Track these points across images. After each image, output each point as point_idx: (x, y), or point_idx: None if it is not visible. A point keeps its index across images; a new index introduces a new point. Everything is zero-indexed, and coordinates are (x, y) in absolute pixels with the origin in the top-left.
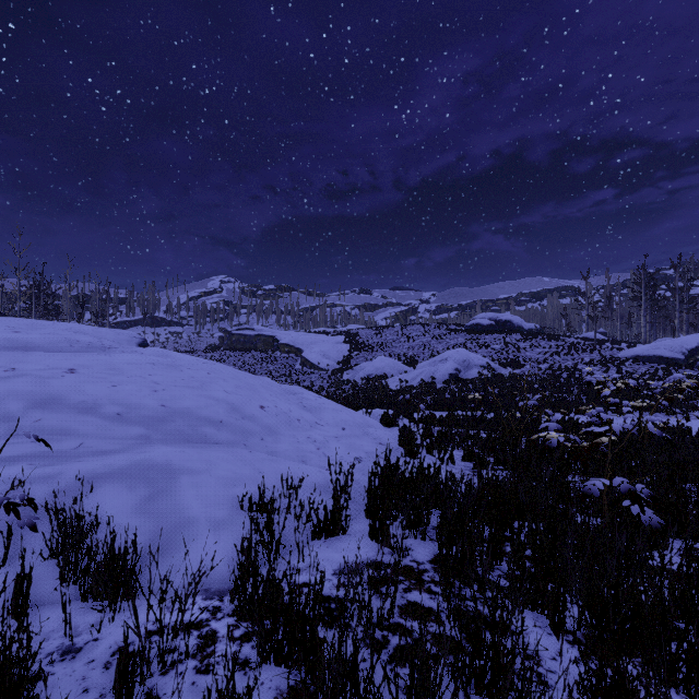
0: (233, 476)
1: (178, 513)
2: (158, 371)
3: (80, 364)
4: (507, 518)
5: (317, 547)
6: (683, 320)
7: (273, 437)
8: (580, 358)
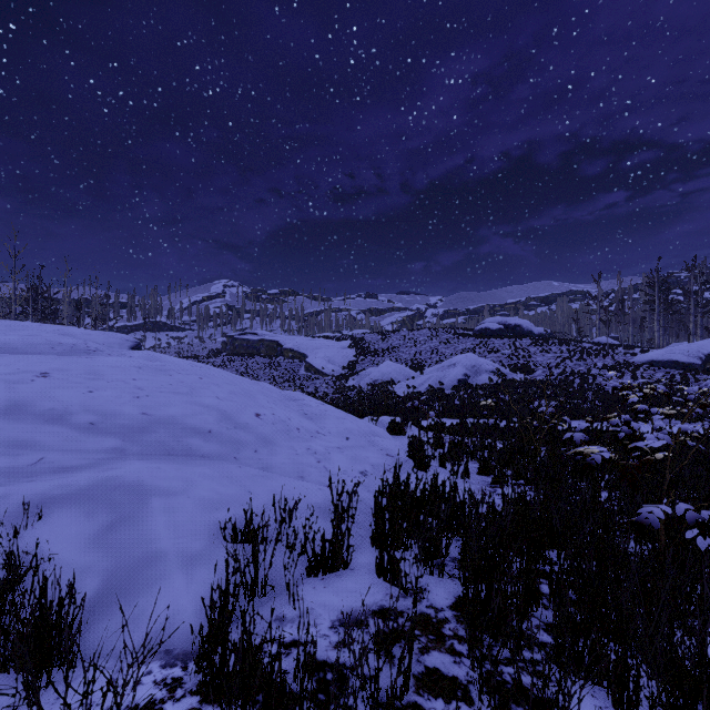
0: (215, 497)
1: (143, 546)
2: (144, 376)
3: (55, 367)
4: (538, 547)
5: (312, 587)
6: (697, 324)
7: (268, 448)
8: (593, 363)
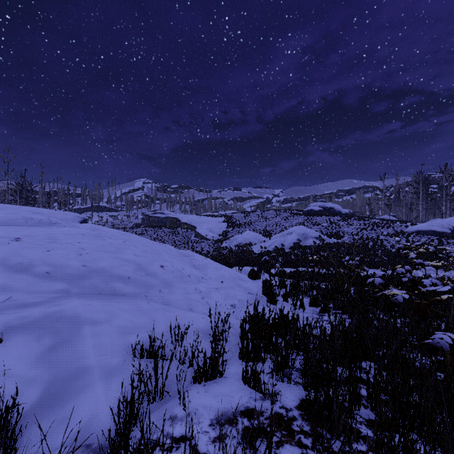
0: (130, 325)
1: (75, 362)
2: (86, 240)
3: (25, 234)
4: (356, 360)
5: (197, 392)
6: (446, 207)
7: (169, 289)
8: (380, 232)
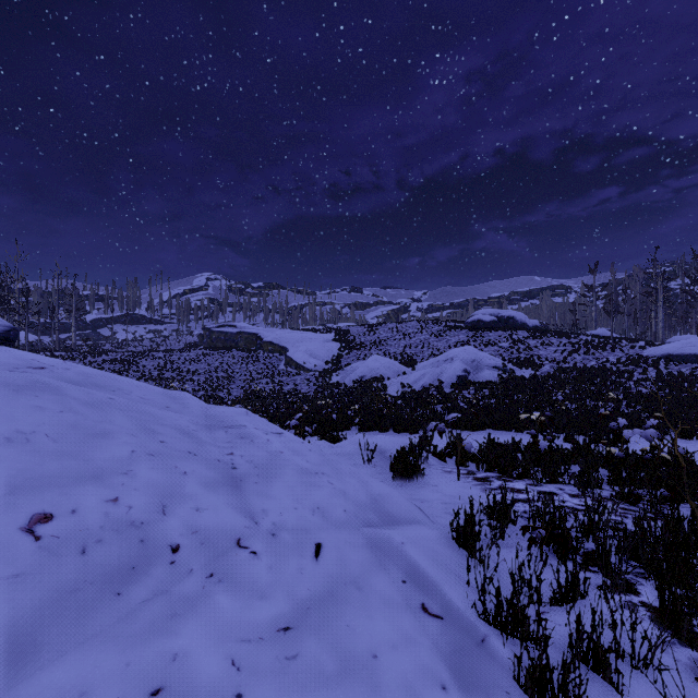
0: None
1: None
2: None
3: None
4: None
5: None
6: (693, 317)
7: None
8: (604, 358)
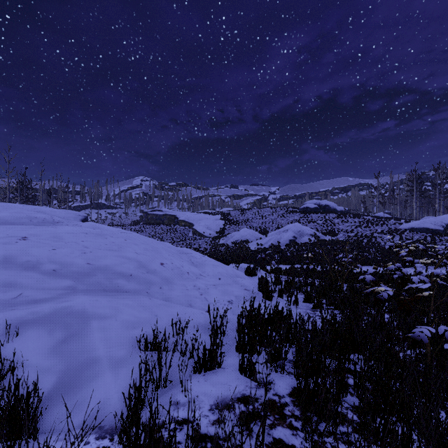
0: (134, 320)
1: (85, 354)
2: (89, 239)
3: (32, 233)
4: (345, 353)
5: (197, 381)
6: (440, 205)
7: (169, 286)
8: (375, 229)
